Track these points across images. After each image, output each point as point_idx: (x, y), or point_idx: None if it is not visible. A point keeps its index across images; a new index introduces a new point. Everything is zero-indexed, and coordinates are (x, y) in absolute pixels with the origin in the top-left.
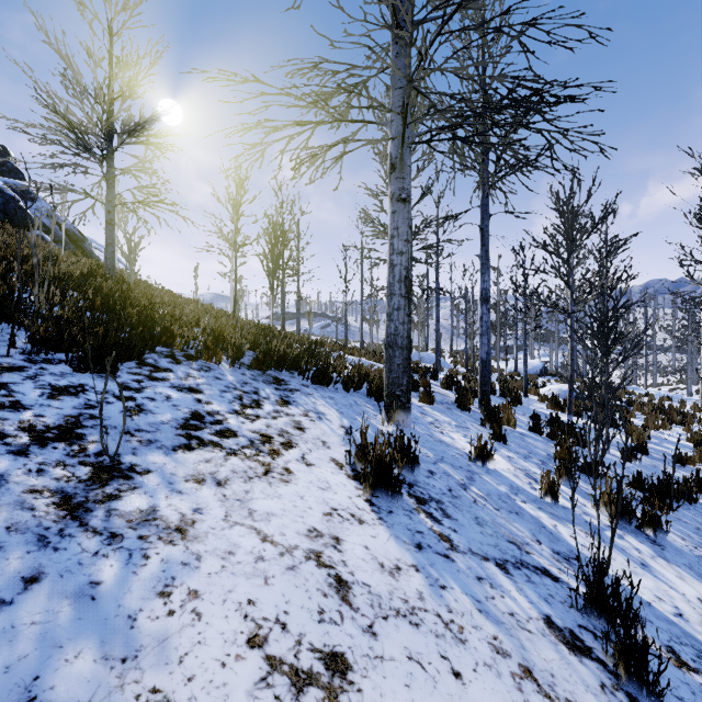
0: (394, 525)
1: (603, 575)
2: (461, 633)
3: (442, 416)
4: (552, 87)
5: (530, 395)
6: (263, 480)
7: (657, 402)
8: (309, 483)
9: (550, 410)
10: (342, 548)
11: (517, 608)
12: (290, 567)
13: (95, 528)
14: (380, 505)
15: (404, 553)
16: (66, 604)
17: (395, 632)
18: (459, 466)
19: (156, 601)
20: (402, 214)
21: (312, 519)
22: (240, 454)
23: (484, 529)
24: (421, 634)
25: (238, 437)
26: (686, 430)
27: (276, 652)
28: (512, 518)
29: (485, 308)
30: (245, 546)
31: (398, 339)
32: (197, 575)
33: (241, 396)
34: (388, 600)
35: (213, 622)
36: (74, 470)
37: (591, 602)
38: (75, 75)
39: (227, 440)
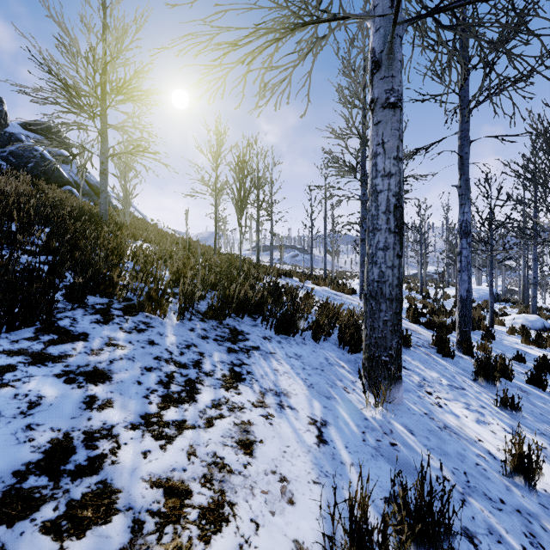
0: None
1: None
2: None
3: (427, 369)
4: None
5: (494, 325)
6: None
7: None
8: None
9: (526, 346)
10: None
11: None
12: None
13: None
14: None
15: None
16: None
17: None
18: (498, 499)
19: None
20: (389, 124)
21: None
22: None
23: None
24: None
25: (112, 515)
26: None
27: None
28: None
29: (465, 242)
30: None
31: (385, 288)
32: None
33: (172, 376)
34: None
35: None
36: None
37: None
38: (73, 43)
39: (74, 544)
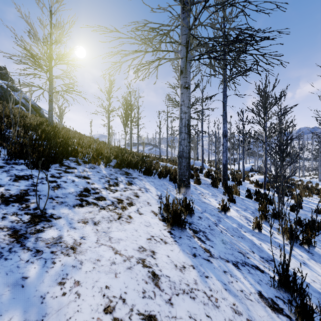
0: (182, 244)
1: (287, 270)
2: (216, 302)
3: (205, 190)
4: (258, 32)
5: (245, 180)
6: (117, 222)
7: (305, 184)
8: (140, 223)
9: (255, 188)
10: (156, 257)
11: (244, 287)
12: (128, 267)
13: (29, 247)
14: (175, 234)
15: (187, 259)
16: (7, 290)
17: (182, 302)
18: (213, 214)
19: (56, 287)
20: (185, 94)
21: (141, 241)
22: (107, 209)
23: (226, 245)
24: (196, 303)
25: (106, 200)
26: (319, 197)
27: (119, 315)
28: (240, 240)
29: (225, 140)
30: (106, 256)
31: (184, 153)
32: (80, 272)
33: (109, 180)
34: (179, 285)
35: (86, 299)
36: (21, 217)
37: (281, 284)
38: (34, 32)
39: (101, 202)
